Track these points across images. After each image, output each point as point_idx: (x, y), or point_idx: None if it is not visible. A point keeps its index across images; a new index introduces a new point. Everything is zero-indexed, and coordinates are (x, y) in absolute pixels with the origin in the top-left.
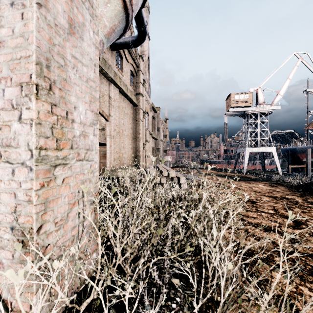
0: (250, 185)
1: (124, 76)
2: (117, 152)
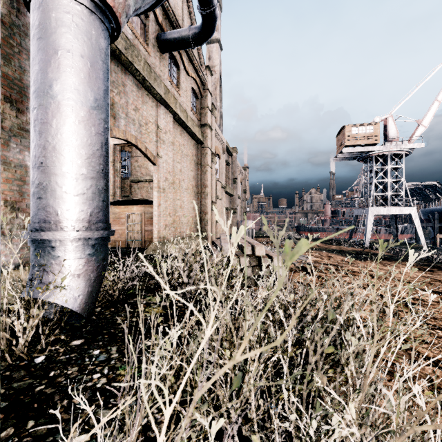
0: (387, 268)
1: (183, 96)
2: (170, 215)
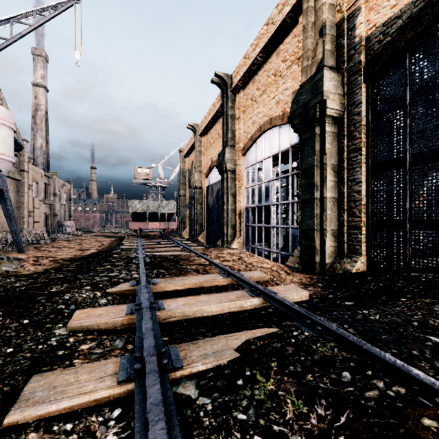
0: (107, 239)
1: None
2: None
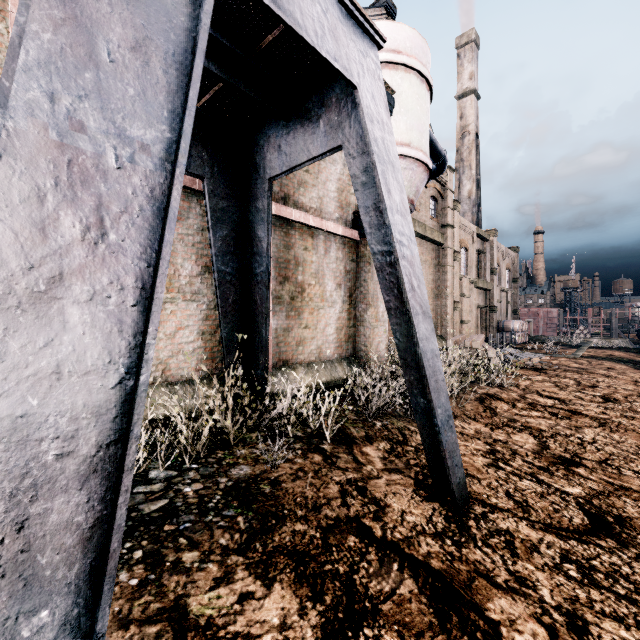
0: None
1: (421, 211)
2: None
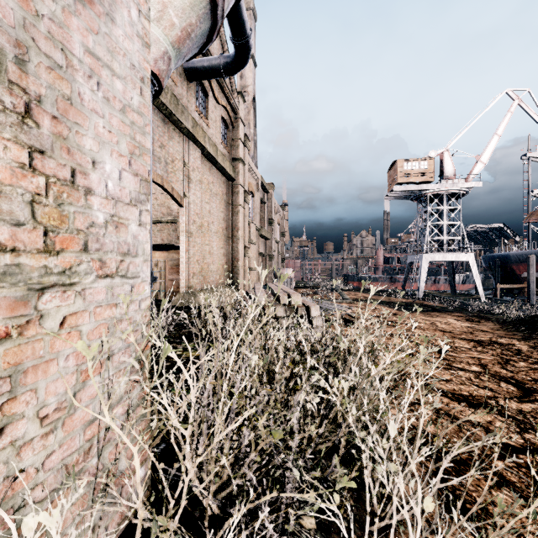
0: (433, 319)
1: (212, 127)
2: (199, 262)
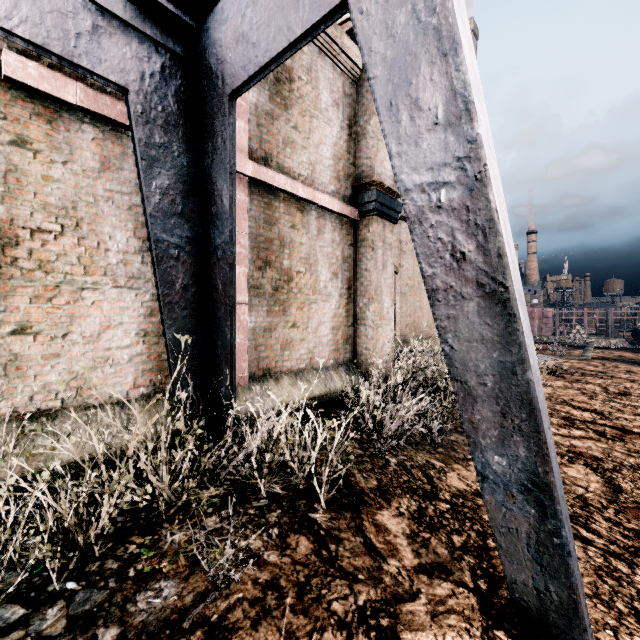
0: None
1: None
2: (410, 316)
